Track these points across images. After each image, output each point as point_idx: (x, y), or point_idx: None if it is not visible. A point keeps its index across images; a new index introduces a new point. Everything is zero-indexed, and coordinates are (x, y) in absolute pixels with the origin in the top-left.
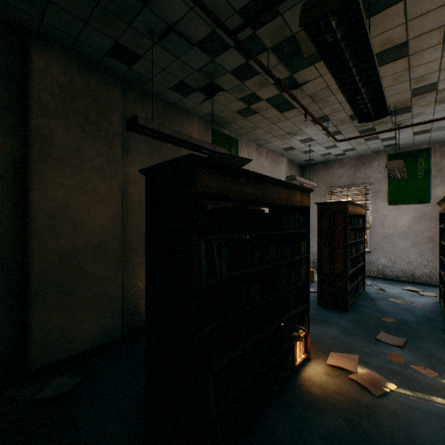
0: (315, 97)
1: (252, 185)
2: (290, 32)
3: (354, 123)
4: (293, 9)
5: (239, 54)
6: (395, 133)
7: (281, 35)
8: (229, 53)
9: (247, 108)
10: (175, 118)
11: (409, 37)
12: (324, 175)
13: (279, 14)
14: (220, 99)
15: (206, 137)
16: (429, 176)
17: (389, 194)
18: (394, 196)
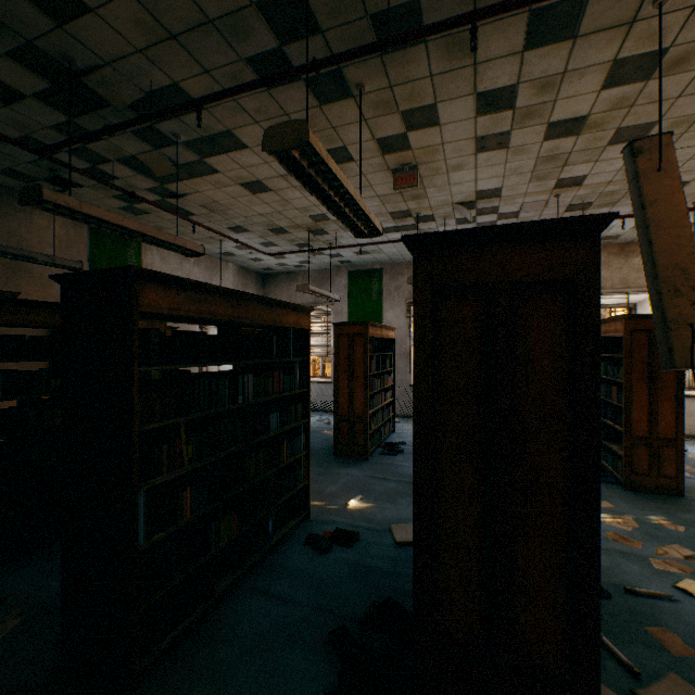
0: (211, 208)
1: (44, 313)
2: (129, 153)
3: (282, 237)
4: (117, 138)
5: (79, 159)
6: (309, 256)
7: (120, 153)
8: (65, 155)
9: (131, 206)
10: (16, 207)
11: (259, 178)
12: (288, 289)
13: (104, 139)
14: (83, 193)
15: (79, 234)
16: (382, 298)
17: (349, 316)
18: (354, 318)
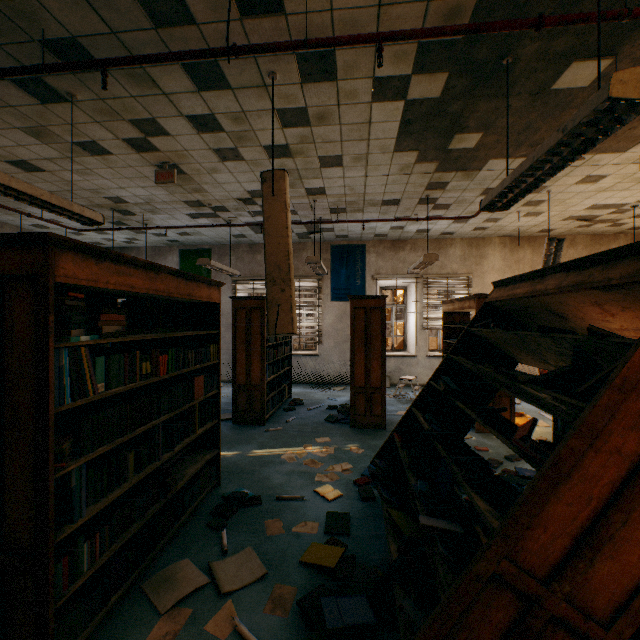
0: None
1: None
2: None
3: None
4: None
5: None
6: (113, 234)
7: None
8: None
9: None
10: None
11: (23, 158)
12: None
13: None
14: None
15: None
16: (211, 276)
17: None
18: None
